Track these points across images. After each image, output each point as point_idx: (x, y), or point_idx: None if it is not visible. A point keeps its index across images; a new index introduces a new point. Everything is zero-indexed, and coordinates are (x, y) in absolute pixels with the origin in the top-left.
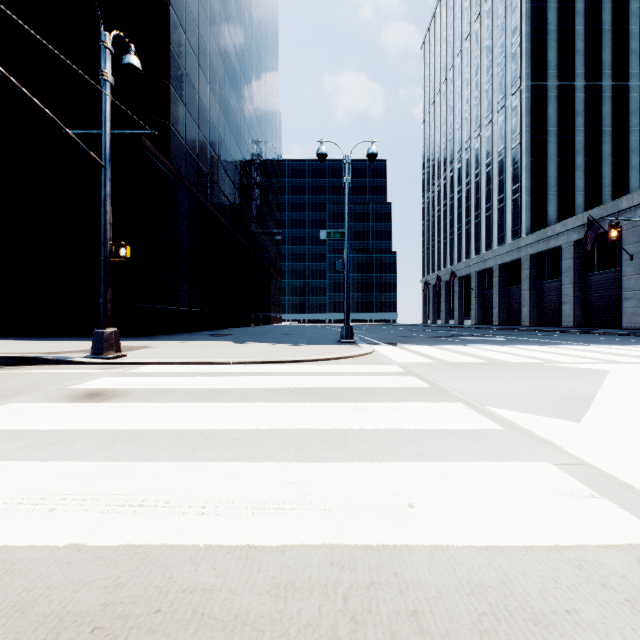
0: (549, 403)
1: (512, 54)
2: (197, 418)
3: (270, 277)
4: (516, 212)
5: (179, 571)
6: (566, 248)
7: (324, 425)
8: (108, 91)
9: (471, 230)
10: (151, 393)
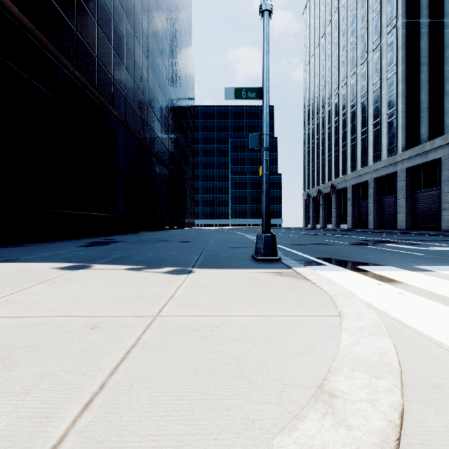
0: None
1: None
2: None
3: (184, 190)
4: (392, 132)
5: None
6: (446, 160)
7: None
8: None
9: (347, 151)
10: None
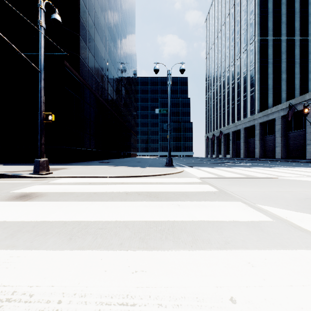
0: (292, 201)
1: (250, 24)
2: (79, 212)
3: (131, 134)
4: (252, 102)
5: None
6: (277, 119)
7: (158, 218)
8: (42, 31)
9: (230, 111)
10: (58, 195)
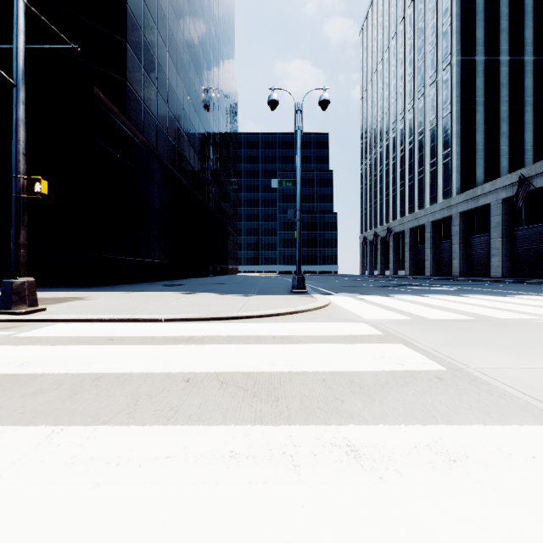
0: None
1: (443, 33)
2: None
3: (227, 233)
4: (447, 174)
5: None
6: (495, 205)
7: None
8: None
9: (405, 191)
10: None
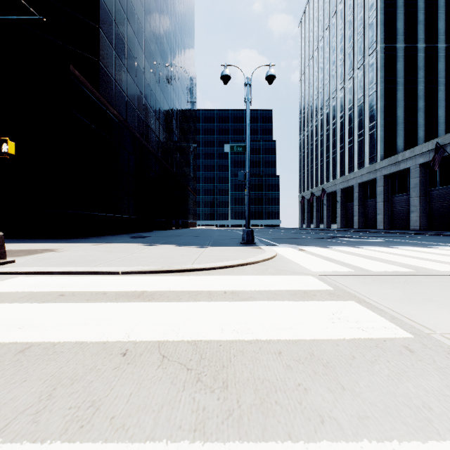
0: None
1: (369, 24)
2: None
3: (188, 193)
4: (372, 143)
5: None
6: (413, 169)
7: None
8: None
9: (337, 158)
10: None
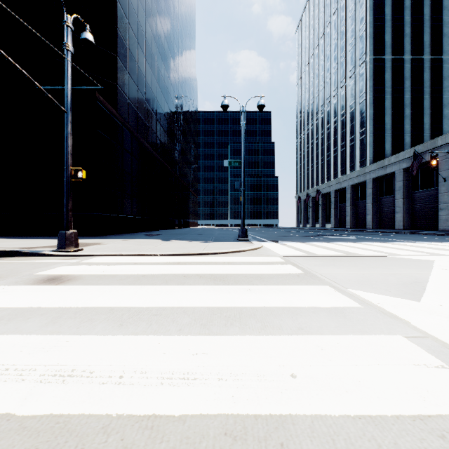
0: (394, 286)
1: (360, 37)
2: (127, 298)
3: (189, 194)
4: (362, 148)
5: (91, 442)
6: (398, 173)
7: (224, 304)
8: (69, 58)
9: (331, 161)
10: (96, 278)
